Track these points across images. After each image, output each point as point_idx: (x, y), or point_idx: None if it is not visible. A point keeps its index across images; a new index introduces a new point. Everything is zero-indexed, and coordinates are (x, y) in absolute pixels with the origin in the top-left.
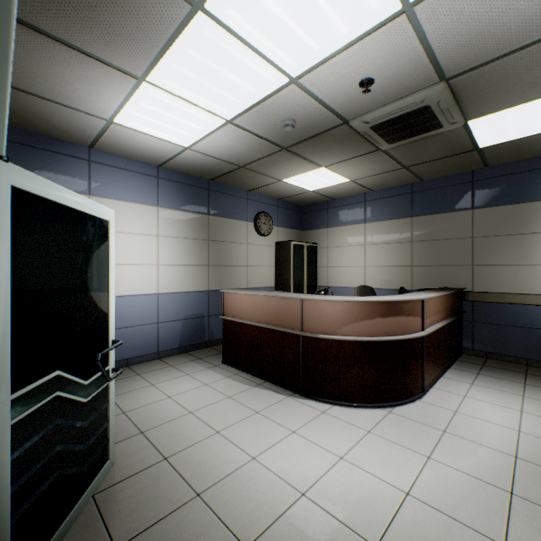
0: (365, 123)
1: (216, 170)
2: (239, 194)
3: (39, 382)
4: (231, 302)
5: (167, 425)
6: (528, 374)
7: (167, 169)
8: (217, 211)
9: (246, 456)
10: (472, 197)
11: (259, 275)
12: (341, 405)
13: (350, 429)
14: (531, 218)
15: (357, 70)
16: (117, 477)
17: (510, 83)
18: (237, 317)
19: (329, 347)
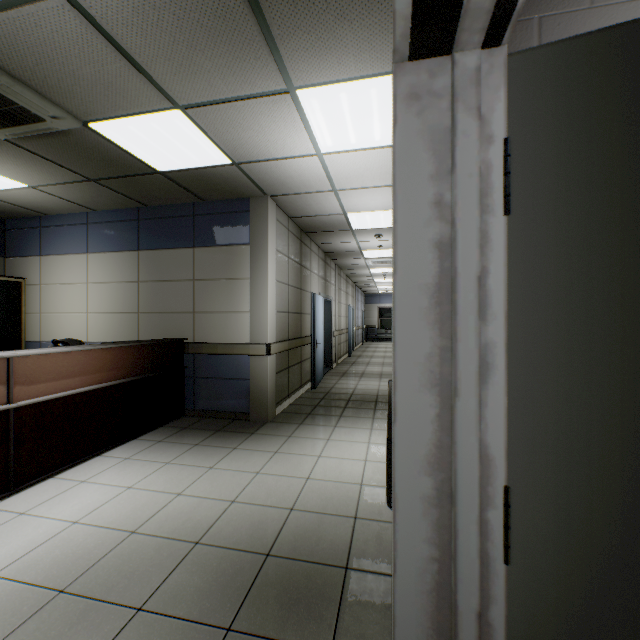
0: None
1: None
2: None
3: None
4: None
5: None
6: (219, 431)
7: None
8: None
9: None
10: (195, 233)
11: None
12: None
13: None
14: (239, 263)
15: None
16: None
17: (66, 72)
18: None
19: None
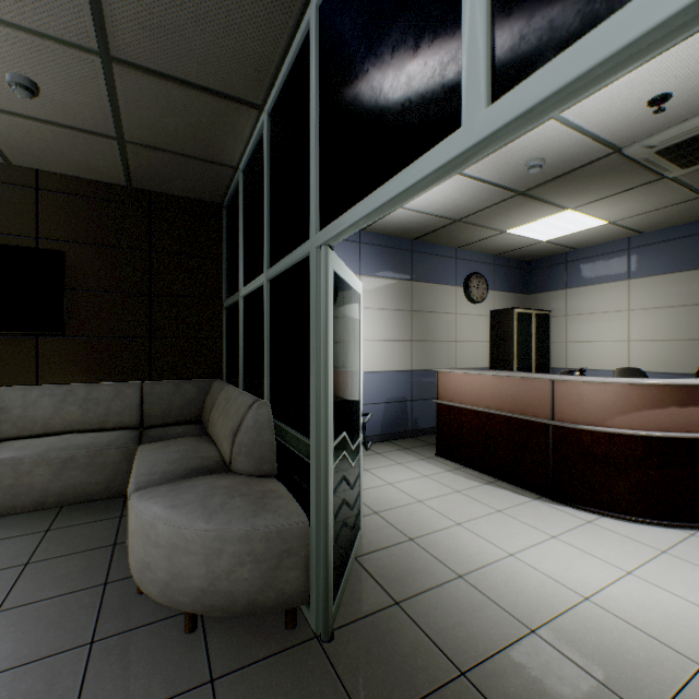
0: (648, 148)
1: (425, 227)
2: (446, 253)
3: (339, 438)
4: (447, 383)
5: (399, 510)
6: None
7: (369, 232)
8: (421, 276)
9: (501, 551)
10: None
11: (470, 352)
12: (612, 517)
13: (633, 545)
14: None
15: (648, 88)
16: (369, 547)
17: None
18: (457, 401)
19: (593, 441)
